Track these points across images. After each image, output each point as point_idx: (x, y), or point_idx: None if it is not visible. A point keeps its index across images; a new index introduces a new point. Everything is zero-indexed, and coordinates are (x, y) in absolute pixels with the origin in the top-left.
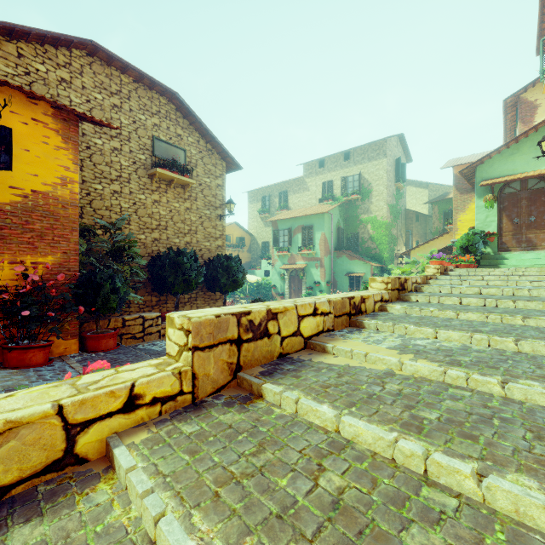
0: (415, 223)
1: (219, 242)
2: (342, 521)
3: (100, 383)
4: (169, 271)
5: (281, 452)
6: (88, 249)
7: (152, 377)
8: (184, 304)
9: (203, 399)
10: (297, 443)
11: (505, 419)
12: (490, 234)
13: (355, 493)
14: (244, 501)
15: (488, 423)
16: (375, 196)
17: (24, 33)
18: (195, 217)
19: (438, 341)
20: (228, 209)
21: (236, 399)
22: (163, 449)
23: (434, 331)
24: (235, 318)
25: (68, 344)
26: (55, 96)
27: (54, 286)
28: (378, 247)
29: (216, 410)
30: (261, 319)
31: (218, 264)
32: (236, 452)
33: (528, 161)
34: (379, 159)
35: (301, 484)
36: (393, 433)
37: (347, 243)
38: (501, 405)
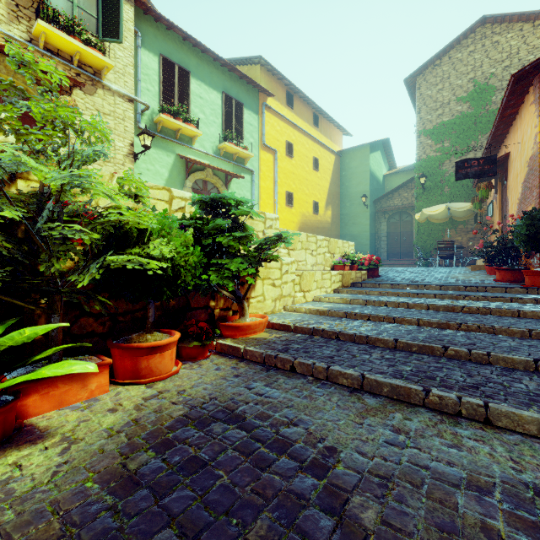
0: None
1: None
2: None
3: None
4: None
5: None
6: None
7: None
8: None
9: None
10: None
11: None
12: None
13: None
14: None
15: None
16: None
17: None
18: None
19: None
20: None
21: None
22: None
23: None
24: None
25: None
26: None
27: None
28: None
29: None
30: None
31: None
32: None
33: None
34: None
35: None
36: None
37: None
38: None
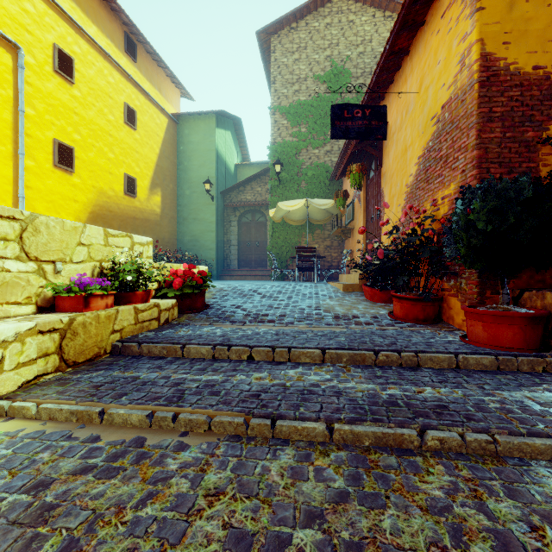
0: None
1: None
2: None
3: None
4: None
5: None
6: None
7: None
8: None
9: None
10: None
11: None
12: None
13: None
14: None
15: None
16: None
17: None
18: None
19: None
20: None
21: None
22: None
23: None
24: None
25: None
26: None
27: None
28: None
29: None
30: None
31: None
32: None
33: None
34: None
35: None
36: None
37: None
38: None
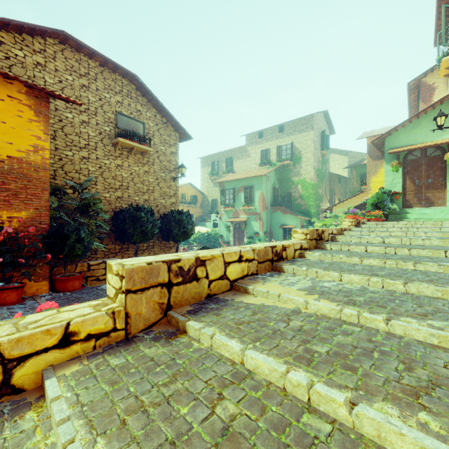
0: (337, 184)
1: (173, 199)
2: (227, 447)
3: (40, 322)
4: (128, 223)
5: (190, 382)
6: (61, 206)
7: (86, 317)
8: (143, 251)
9: (135, 335)
10: (206, 374)
11: (384, 352)
12: (396, 193)
13: (244, 420)
14: (146, 428)
15: (369, 356)
16: (304, 161)
17: (4, 24)
18: (152, 179)
19: (342, 283)
20: (180, 172)
21: (163, 335)
22: (89, 380)
23: (339, 275)
24: (166, 265)
25: (40, 285)
26: (32, 77)
27: (27, 237)
28: (307, 204)
29: (144, 345)
30: (190, 266)
31: (171, 218)
32: (151, 383)
33: (427, 133)
34: (307, 131)
35: (200, 411)
36: (286, 366)
37: (281, 201)
38: (383, 340)
